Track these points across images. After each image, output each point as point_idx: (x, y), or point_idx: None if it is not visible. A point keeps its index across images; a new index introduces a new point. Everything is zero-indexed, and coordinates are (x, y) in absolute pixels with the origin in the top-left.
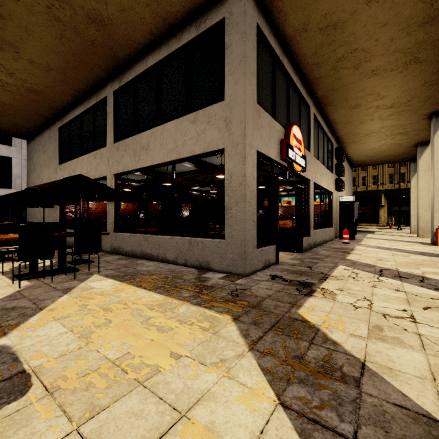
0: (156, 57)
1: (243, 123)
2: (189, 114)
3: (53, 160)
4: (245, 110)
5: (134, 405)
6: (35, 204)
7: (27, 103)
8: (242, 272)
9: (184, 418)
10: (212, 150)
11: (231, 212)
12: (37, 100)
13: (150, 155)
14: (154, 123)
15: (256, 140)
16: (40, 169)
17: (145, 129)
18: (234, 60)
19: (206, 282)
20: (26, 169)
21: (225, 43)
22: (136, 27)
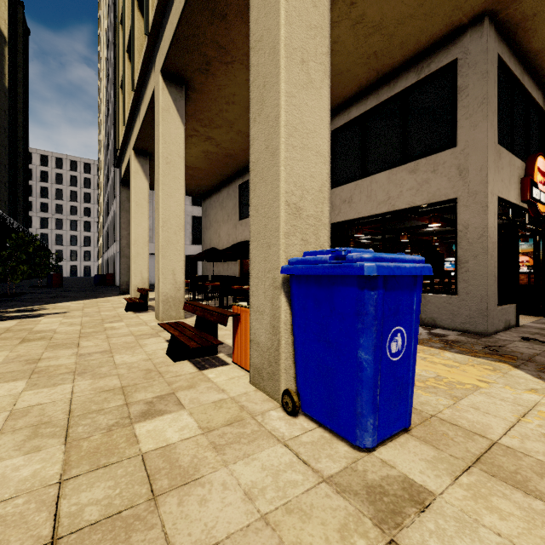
0: (361, 108)
1: (485, 170)
2: (407, 164)
3: (232, 216)
4: (487, 155)
5: (483, 399)
6: (229, 259)
7: (218, 166)
8: (483, 331)
9: (533, 409)
10: (440, 200)
11: (467, 266)
12: (227, 163)
13: (354, 208)
14: (357, 175)
15: (496, 185)
16: (218, 225)
17: (345, 182)
18: (472, 102)
19: (446, 338)
20: (188, 224)
21: (457, 86)
22: (347, 84)
